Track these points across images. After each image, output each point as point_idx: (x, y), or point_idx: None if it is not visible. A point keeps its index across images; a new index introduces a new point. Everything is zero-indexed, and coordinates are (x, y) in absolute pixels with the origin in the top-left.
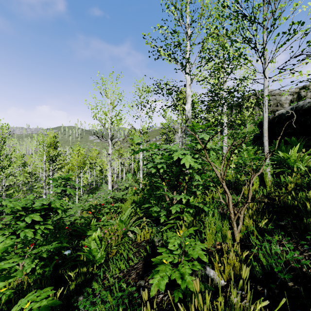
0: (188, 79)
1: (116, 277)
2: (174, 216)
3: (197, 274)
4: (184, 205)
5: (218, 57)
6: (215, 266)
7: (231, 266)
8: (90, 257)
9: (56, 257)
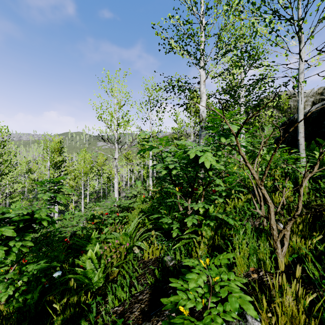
0: (202, 75)
1: (114, 313)
2: (190, 230)
3: None
4: (202, 216)
5: (237, 47)
6: (262, 316)
7: (288, 316)
8: (85, 280)
9: (43, 279)
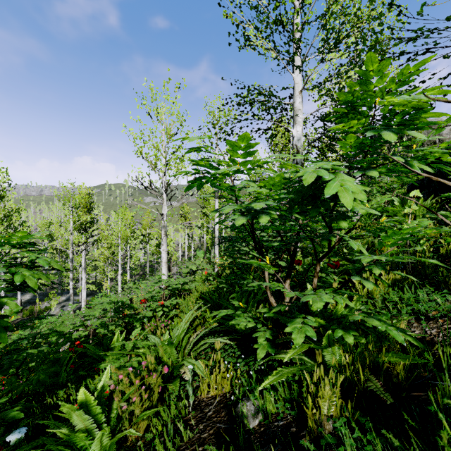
0: (297, 83)
1: None
2: (298, 350)
3: None
4: (317, 315)
5: (359, 27)
6: None
7: None
8: None
9: None
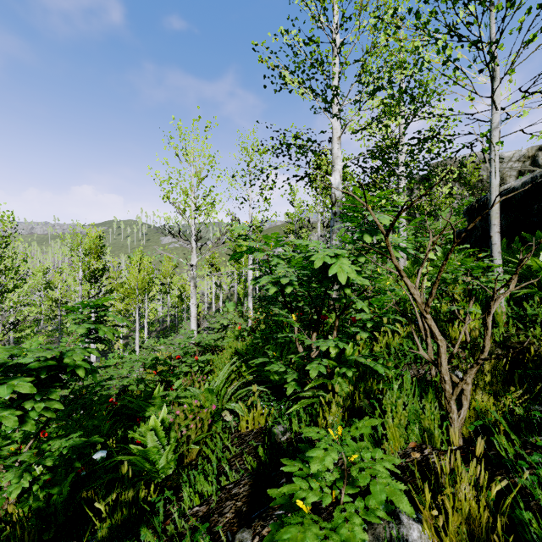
0: (336, 128)
1: (194, 515)
2: (315, 383)
3: (379, 533)
4: (334, 360)
5: (393, 82)
6: (423, 515)
7: (463, 514)
8: (145, 464)
9: (77, 463)
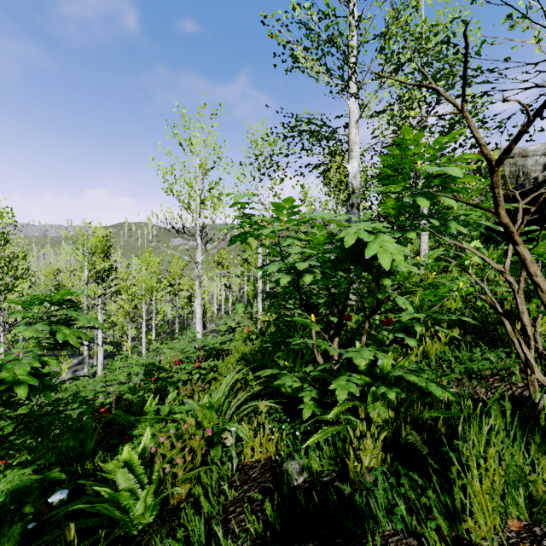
0: (353, 111)
1: None
2: (342, 407)
3: None
4: (365, 374)
5: (421, 52)
6: None
7: None
8: (115, 512)
9: (28, 508)
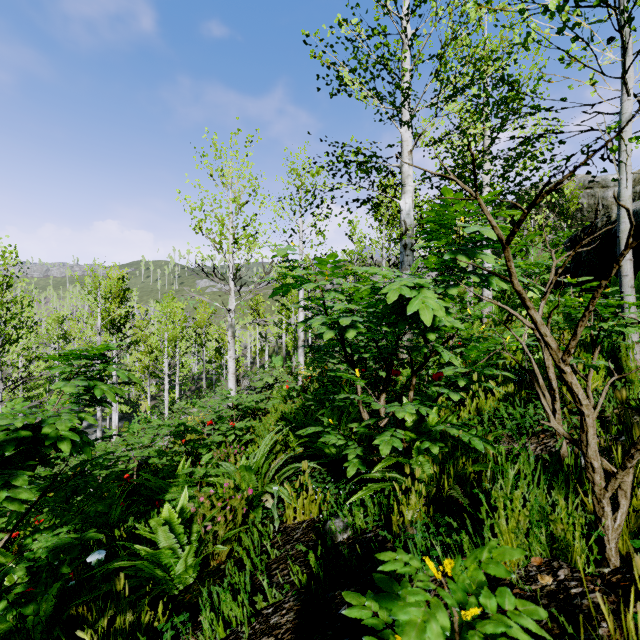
0: (406, 140)
1: None
2: (386, 463)
3: None
4: (411, 430)
5: (480, 78)
6: None
7: None
8: (155, 571)
9: (66, 568)
